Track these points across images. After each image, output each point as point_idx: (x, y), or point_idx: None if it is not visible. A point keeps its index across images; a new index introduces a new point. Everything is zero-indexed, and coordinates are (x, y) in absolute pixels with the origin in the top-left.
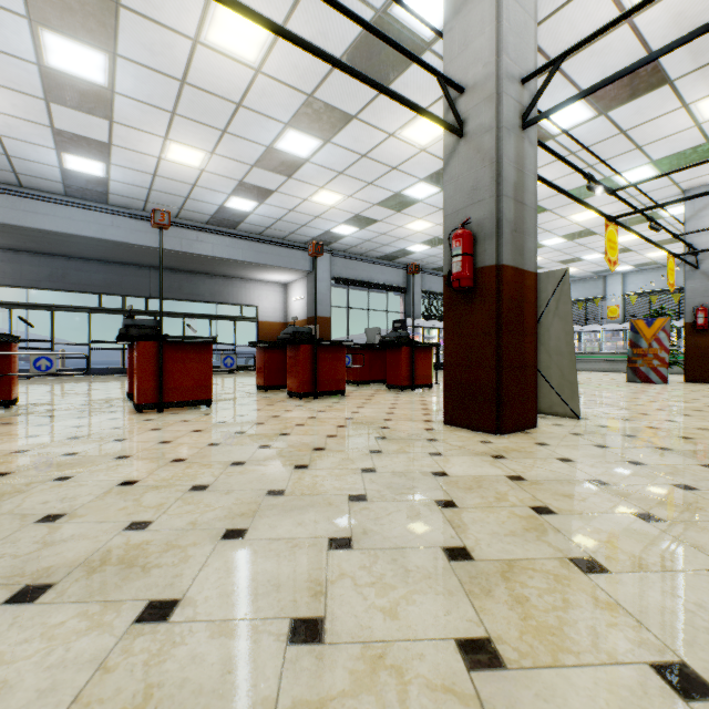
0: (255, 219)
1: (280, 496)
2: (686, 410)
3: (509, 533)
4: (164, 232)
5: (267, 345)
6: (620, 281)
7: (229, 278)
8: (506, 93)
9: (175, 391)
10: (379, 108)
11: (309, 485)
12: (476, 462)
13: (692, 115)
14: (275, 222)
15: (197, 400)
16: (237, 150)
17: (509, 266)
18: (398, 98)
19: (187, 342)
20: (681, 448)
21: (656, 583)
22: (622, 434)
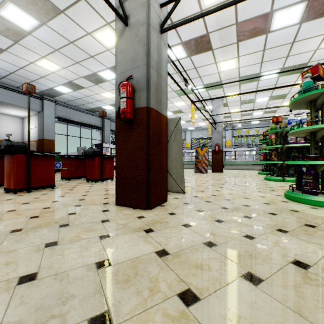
0: None
1: None
2: (219, 184)
3: None
4: None
5: None
6: (190, 133)
7: None
8: (152, 6)
9: None
10: (79, 11)
11: None
12: (134, 240)
13: (217, 68)
14: (9, 74)
15: None
16: None
17: (154, 109)
18: None
19: None
20: (230, 206)
21: None
22: (205, 201)
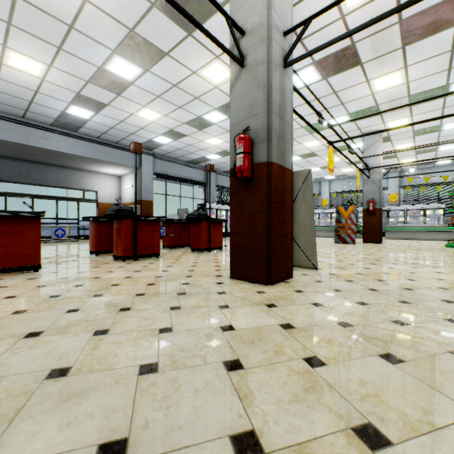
0: (93, 126)
1: (62, 378)
2: (372, 260)
3: (292, 398)
4: (11, 128)
5: (98, 219)
6: (328, 185)
7: (74, 169)
8: (274, 38)
9: (1, 259)
10: (185, 49)
11: (101, 357)
12: (256, 312)
13: (370, 87)
14: (109, 129)
15: (25, 266)
16: (73, 66)
17: (275, 163)
18: (195, 22)
19: (14, 216)
20: (382, 288)
21: (435, 452)
22: (345, 280)
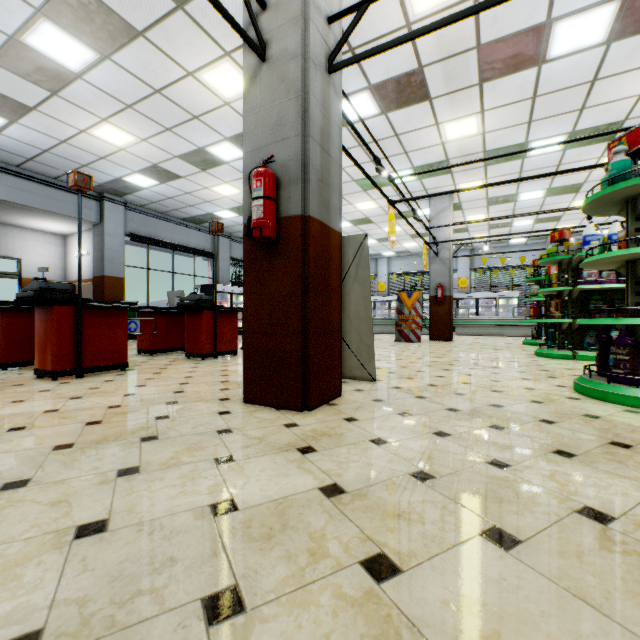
0: (6, 144)
1: None
2: (444, 365)
3: None
4: None
5: (5, 306)
6: (387, 264)
7: None
8: (313, 22)
9: None
10: (173, 32)
11: None
12: (280, 466)
13: (441, 134)
14: (40, 153)
15: None
16: None
17: (315, 219)
18: None
19: None
20: (464, 406)
21: None
22: (414, 396)
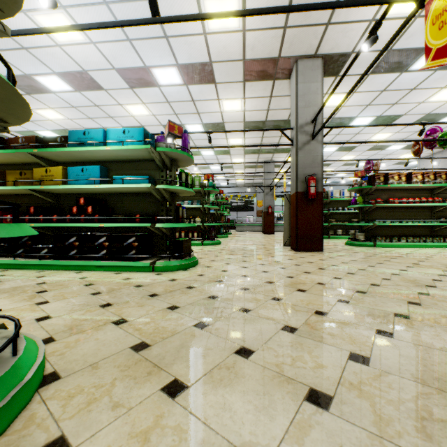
0: None
1: None
2: None
3: None
4: None
5: None
6: None
7: None
8: None
9: None
10: None
11: None
12: None
13: None
14: None
15: None
16: None
17: None
18: None
19: None
20: None
21: None
22: None
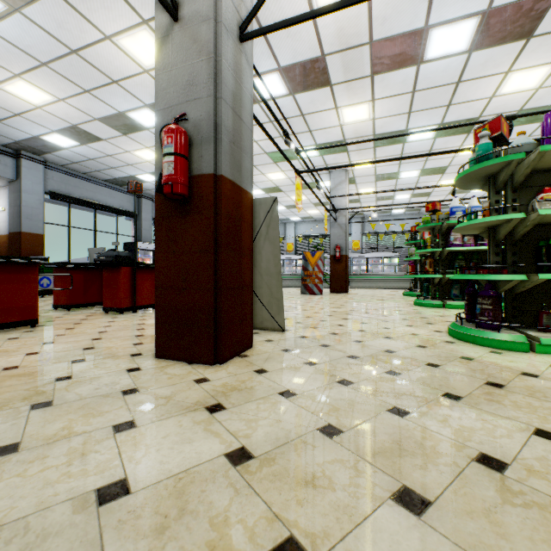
0: None
1: None
2: (343, 314)
3: None
4: None
5: None
6: (294, 227)
7: None
8: None
9: None
10: None
11: None
12: (186, 430)
13: (339, 117)
14: None
15: None
16: None
17: (227, 178)
18: None
19: None
20: (363, 353)
21: None
22: (319, 345)
